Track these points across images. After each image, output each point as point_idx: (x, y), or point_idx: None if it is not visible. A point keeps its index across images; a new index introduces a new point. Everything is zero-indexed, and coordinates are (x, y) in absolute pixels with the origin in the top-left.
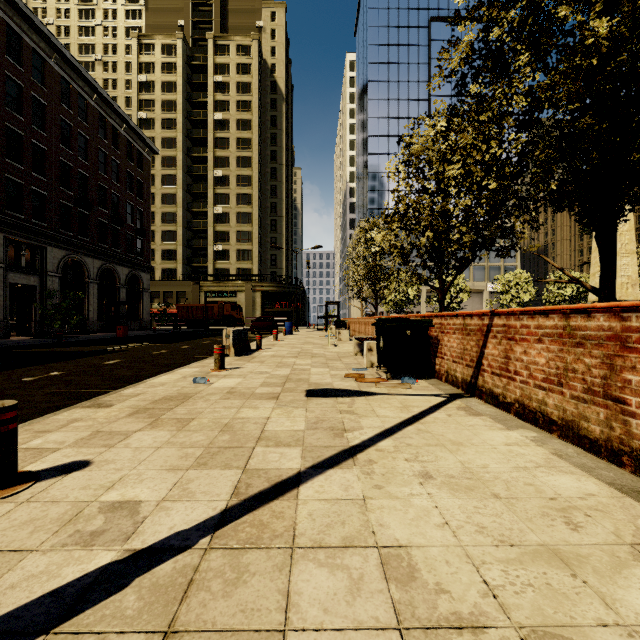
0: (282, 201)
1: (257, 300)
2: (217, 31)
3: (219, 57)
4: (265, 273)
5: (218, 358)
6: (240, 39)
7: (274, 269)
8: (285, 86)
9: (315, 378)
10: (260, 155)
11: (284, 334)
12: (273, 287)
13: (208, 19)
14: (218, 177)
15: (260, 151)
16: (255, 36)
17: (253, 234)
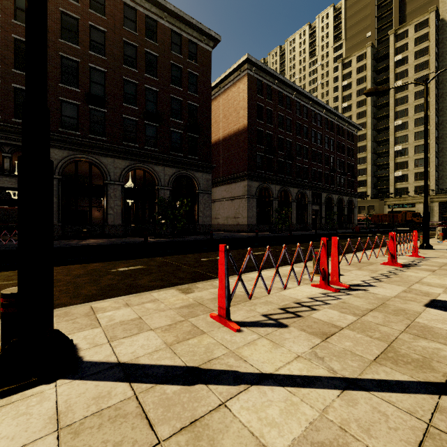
0: None
1: (434, 208)
2: (396, 24)
3: (399, 42)
4: (442, 187)
5: (441, 237)
6: (417, 19)
7: None
8: None
9: None
10: (437, 96)
11: None
12: None
13: (389, 20)
14: (398, 125)
15: (437, 93)
16: (432, 9)
17: (430, 159)
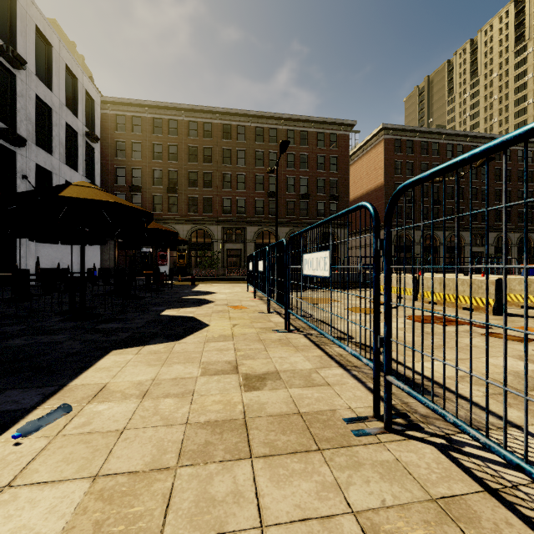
0: None
1: None
2: None
3: None
4: None
5: None
6: None
7: None
8: None
9: None
10: None
11: None
12: None
13: None
14: None
15: None
16: None
17: None
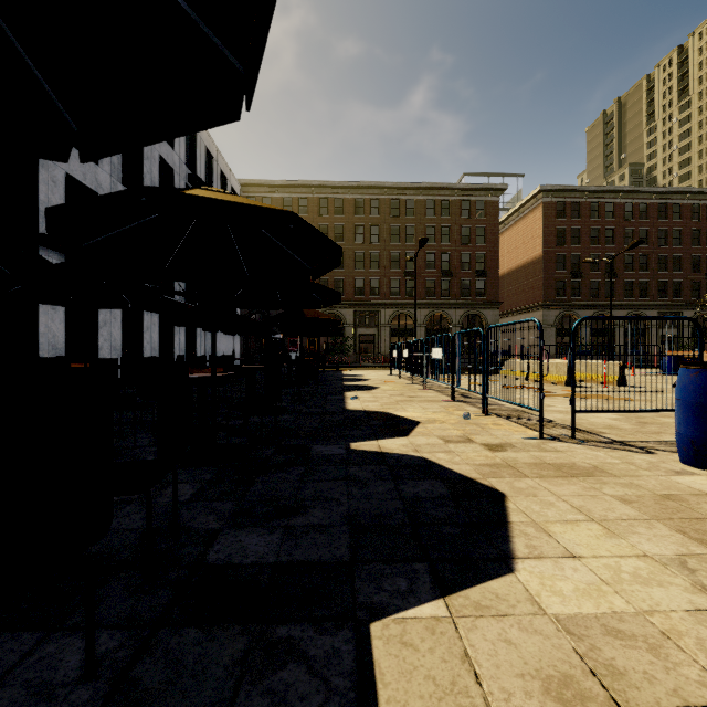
0: None
1: None
2: None
3: None
4: None
5: None
6: None
7: None
8: None
9: None
10: None
11: None
12: None
13: None
14: None
15: None
16: None
17: None
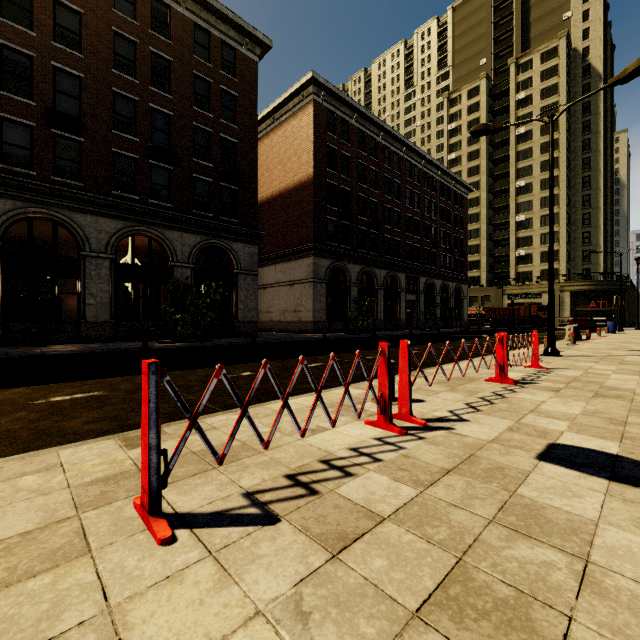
0: (598, 191)
1: (565, 300)
2: (518, 50)
3: (521, 75)
4: (574, 271)
5: (572, 338)
6: (544, 46)
7: (587, 266)
8: (602, 63)
9: (636, 348)
10: (568, 151)
11: (606, 332)
12: (586, 286)
13: (509, 44)
14: (520, 187)
15: (568, 146)
16: (562, 34)
17: (560, 234)
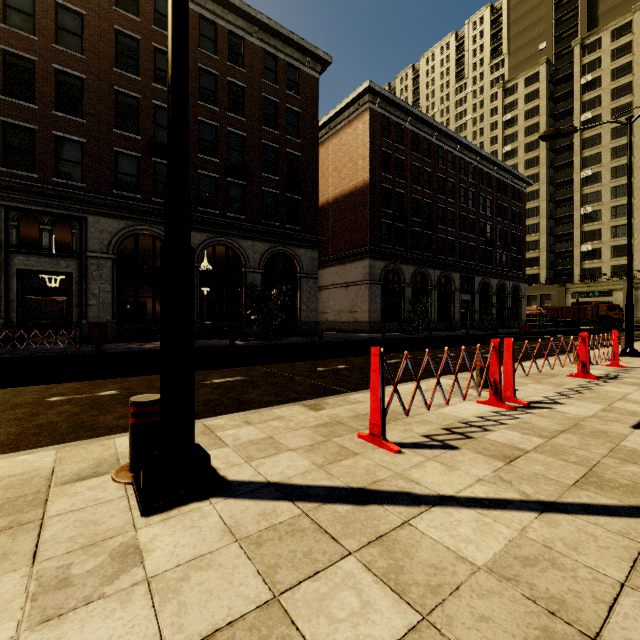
0: None
1: None
2: (583, 30)
3: (587, 57)
4: None
5: None
6: (615, 23)
7: None
8: None
9: None
10: None
11: None
12: None
13: (572, 24)
14: (586, 177)
15: None
16: (637, 7)
17: (634, 226)
